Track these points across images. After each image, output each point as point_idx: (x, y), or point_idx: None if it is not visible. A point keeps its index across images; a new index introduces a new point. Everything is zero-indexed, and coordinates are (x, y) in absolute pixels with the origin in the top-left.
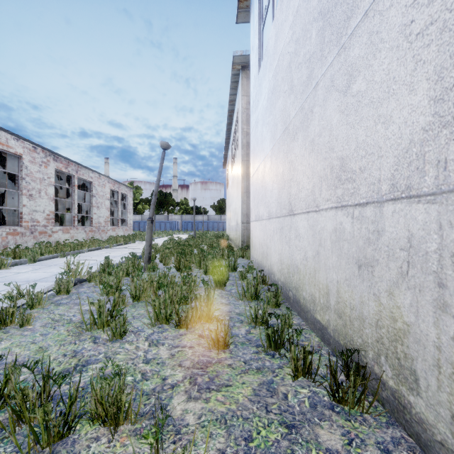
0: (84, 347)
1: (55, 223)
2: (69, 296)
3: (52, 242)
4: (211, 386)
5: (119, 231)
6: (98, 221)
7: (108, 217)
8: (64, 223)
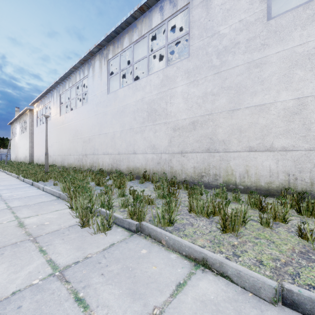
0: None
1: None
2: None
3: None
4: None
5: None
6: None
7: None
8: None
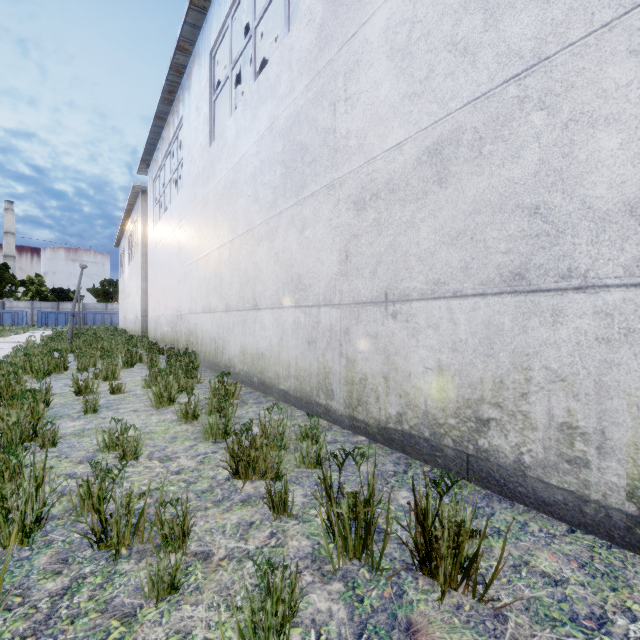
0: None
1: None
2: None
3: None
4: None
5: None
6: None
7: None
8: None
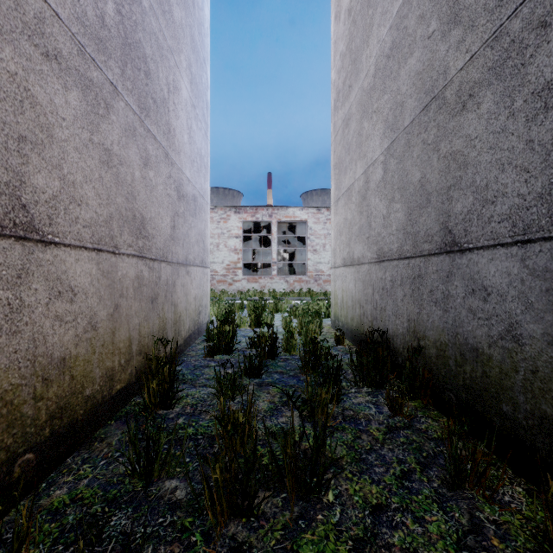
0: None
1: None
2: None
3: None
4: None
5: None
6: None
7: None
8: None
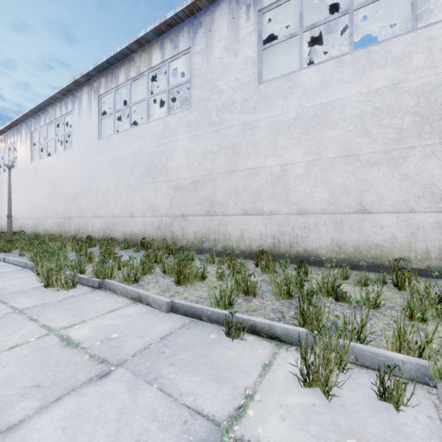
0: None
1: None
2: None
3: None
4: None
5: None
6: None
7: None
8: None
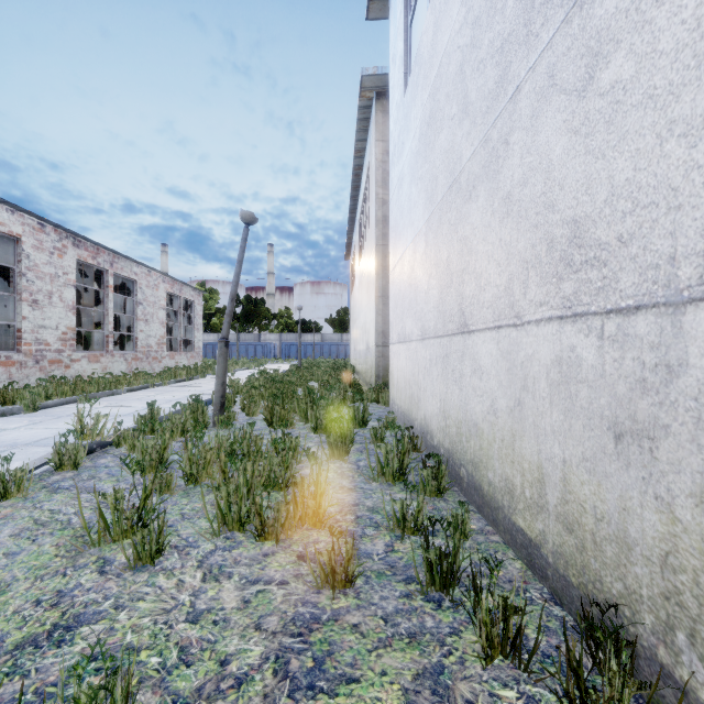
0: (79, 582)
1: (77, 347)
2: (76, 474)
3: (70, 376)
4: (318, 681)
5: (181, 359)
6: (147, 343)
7: (162, 337)
8: (91, 347)
